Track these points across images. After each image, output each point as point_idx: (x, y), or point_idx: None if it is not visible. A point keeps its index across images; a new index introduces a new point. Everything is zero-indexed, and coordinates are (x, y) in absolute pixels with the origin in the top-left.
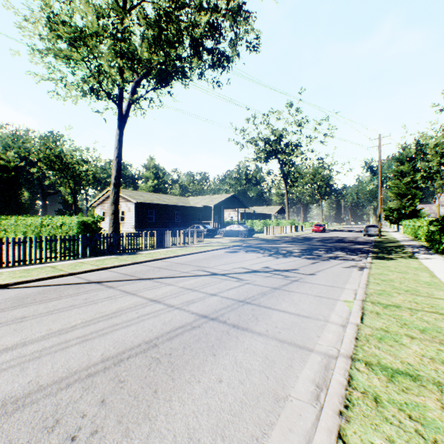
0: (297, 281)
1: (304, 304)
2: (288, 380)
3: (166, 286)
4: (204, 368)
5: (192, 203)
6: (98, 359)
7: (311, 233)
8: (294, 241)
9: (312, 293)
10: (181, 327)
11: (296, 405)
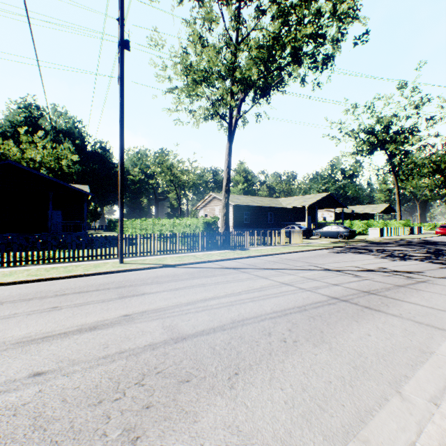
0: (425, 282)
1: (437, 301)
2: (431, 344)
3: (288, 275)
4: (351, 327)
5: (284, 204)
6: (270, 311)
7: (433, 236)
8: (410, 244)
9: (445, 293)
10: (318, 302)
11: (441, 357)
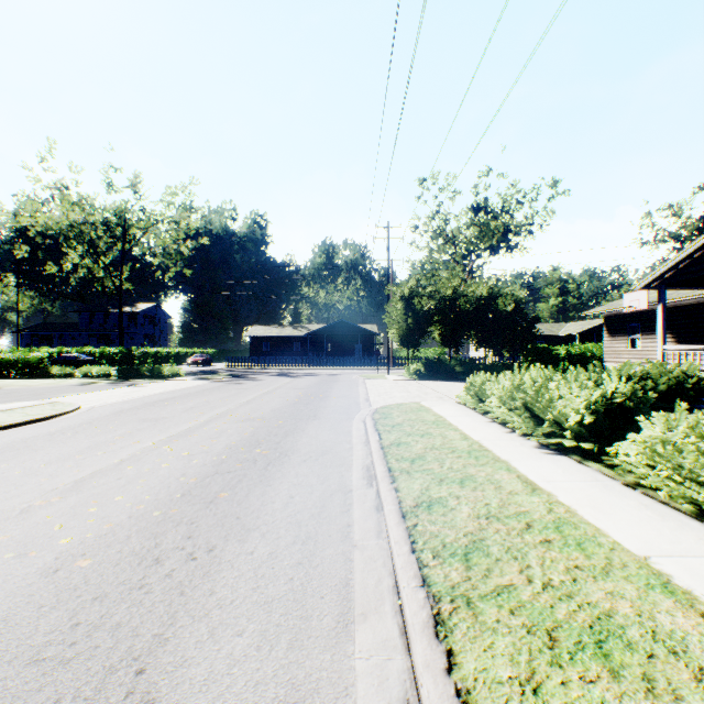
0: None
1: None
2: None
3: None
4: None
5: (561, 331)
6: None
7: None
8: None
9: None
10: None
11: None
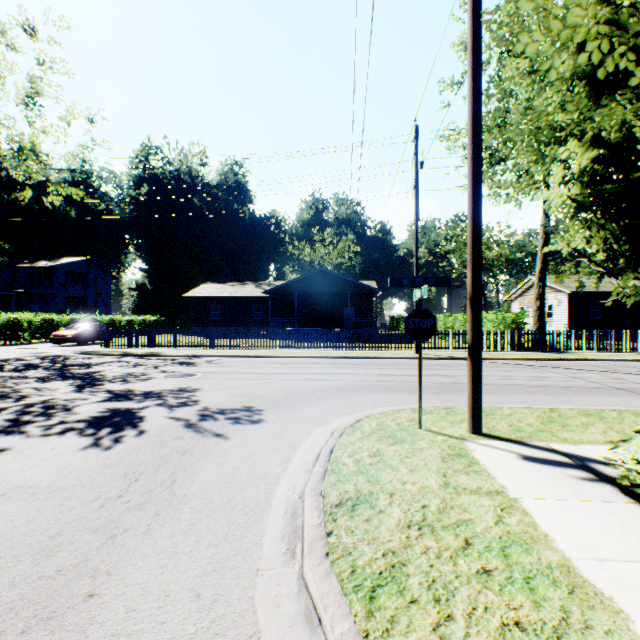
0: None
1: None
2: None
3: (589, 374)
4: (595, 396)
5: None
6: (533, 384)
7: None
8: None
9: None
10: (590, 387)
11: None
